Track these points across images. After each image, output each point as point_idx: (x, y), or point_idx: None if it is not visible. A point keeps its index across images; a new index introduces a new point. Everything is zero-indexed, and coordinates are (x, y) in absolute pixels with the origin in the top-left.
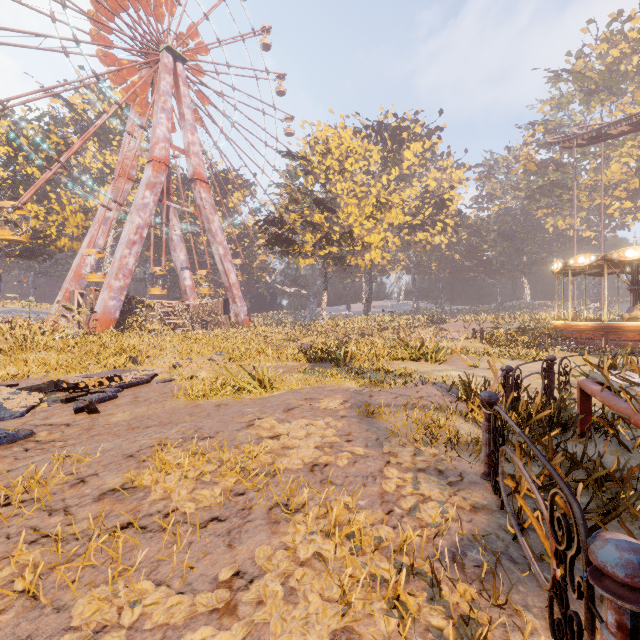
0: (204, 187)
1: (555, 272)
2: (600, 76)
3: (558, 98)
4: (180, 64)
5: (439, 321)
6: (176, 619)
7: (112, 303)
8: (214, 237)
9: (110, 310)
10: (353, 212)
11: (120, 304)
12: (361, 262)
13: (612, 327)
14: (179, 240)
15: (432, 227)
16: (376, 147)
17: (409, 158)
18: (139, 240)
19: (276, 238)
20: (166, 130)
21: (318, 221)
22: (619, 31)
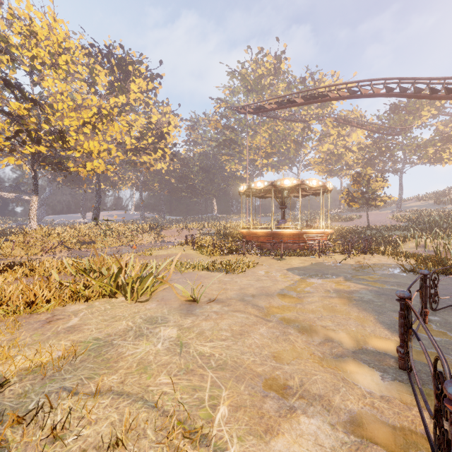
0: None
1: (241, 193)
2: (253, 82)
3: (233, 87)
4: None
5: (159, 228)
6: None
7: None
8: None
9: None
10: (70, 115)
11: None
12: (82, 170)
13: (277, 233)
14: None
15: (154, 152)
16: (103, 70)
17: (135, 91)
18: None
19: None
20: None
21: (18, 111)
22: (262, 60)
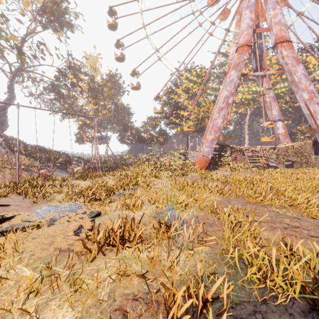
0: (285, 46)
1: None
2: None
3: None
4: None
5: None
6: None
7: (206, 149)
8: (297, 86)
9: (205, 154)
10: None
11: (212, 150)
12: None
13: None
14: (271, 100)
15: None
16: None
17: None
18: (225, 106)
19: None
20: (249, 20)
21: None
22: None
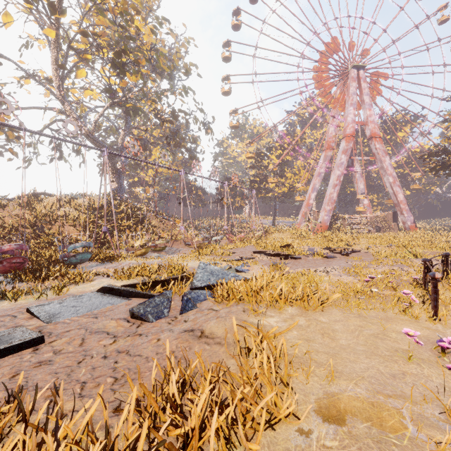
0: (377, 141)
1: None
2: None
3: None
4: (361, 71)
5: None
6: (390, 267)
7: (326, 218)
8: (385, 171)
9: (325, 221)
10: None
11: (329, 218)
12: None
13: None
14: (359, 176)
15: None
16: None
17: None
18: (338, 183)
19: (439, 165)
20: (353, 116)
21: None
22: None
